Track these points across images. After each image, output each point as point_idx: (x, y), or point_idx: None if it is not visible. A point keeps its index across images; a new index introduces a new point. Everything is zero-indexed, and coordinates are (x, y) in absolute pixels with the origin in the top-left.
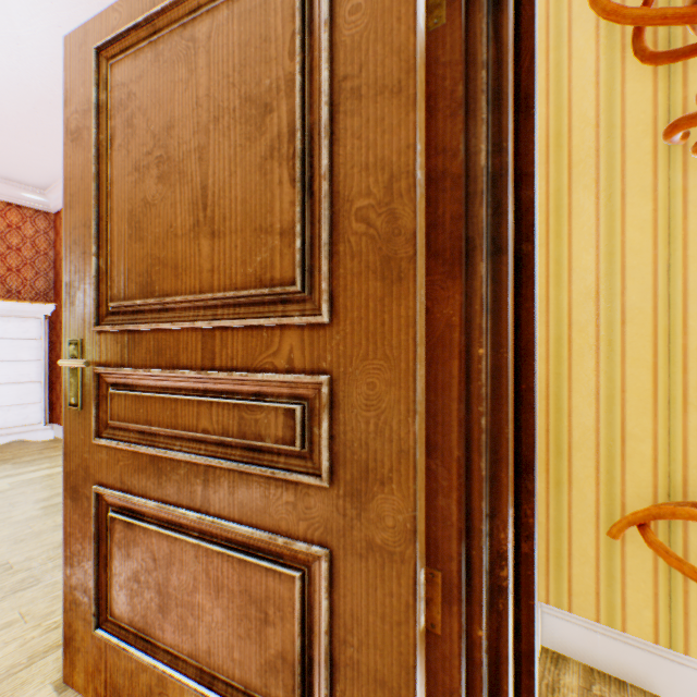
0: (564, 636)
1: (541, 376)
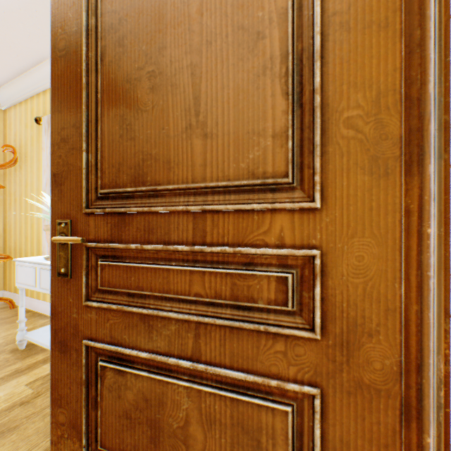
0: (6, 297)
1: (4, 233)
